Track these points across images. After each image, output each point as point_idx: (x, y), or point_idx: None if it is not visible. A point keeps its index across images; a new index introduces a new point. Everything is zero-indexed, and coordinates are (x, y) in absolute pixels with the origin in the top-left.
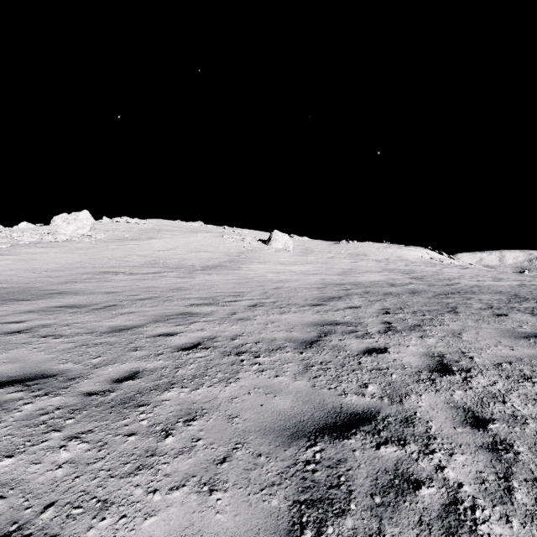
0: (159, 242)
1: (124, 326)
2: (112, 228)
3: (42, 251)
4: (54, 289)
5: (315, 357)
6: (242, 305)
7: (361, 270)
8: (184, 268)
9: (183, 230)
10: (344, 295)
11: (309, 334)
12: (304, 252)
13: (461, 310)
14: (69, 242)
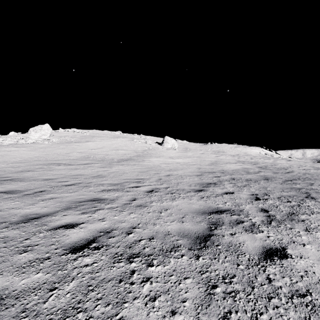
0: (92, 143)
1: (36, 215)
2: (63, 135)
3: (15, 149)
4: (10, 176)
5: (213, 265)
6: (142, 191)
7: (223, 162)
8: (106, 161)
9: (108, 136)
10: (217, 181)
11: (199, 225)
12: (184, 150)
13: (314, 195)
14: (34, 143)
